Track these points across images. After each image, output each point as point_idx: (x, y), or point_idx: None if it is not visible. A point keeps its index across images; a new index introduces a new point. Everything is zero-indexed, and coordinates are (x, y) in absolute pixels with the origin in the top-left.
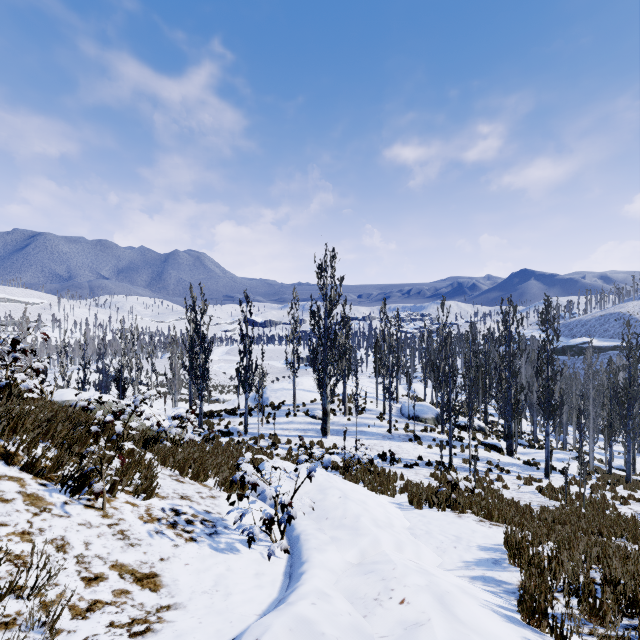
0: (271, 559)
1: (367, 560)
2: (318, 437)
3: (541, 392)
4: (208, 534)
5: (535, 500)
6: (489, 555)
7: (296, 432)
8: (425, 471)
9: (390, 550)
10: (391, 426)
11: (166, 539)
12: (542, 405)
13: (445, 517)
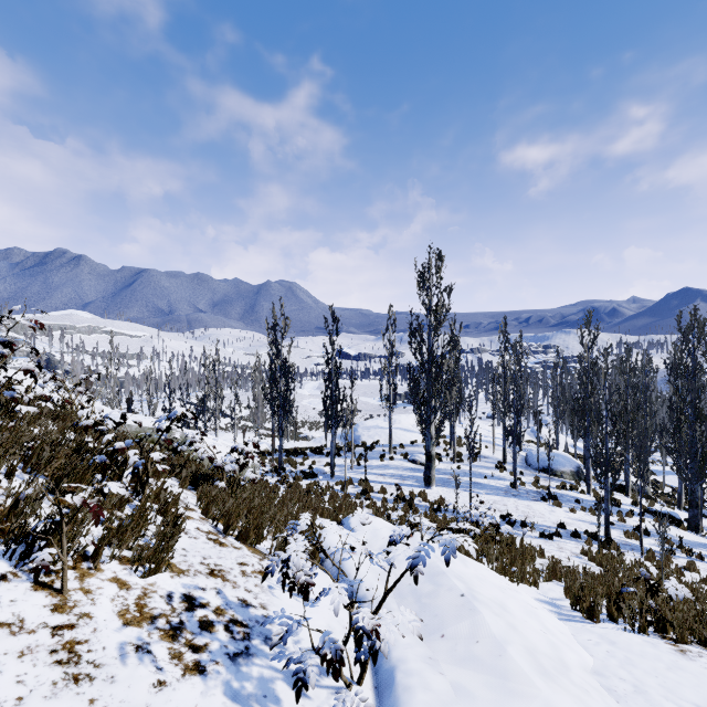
0: None
1: None
2: (420, 487)
3: None
4: (231, 655)
5: None
6: None
7: (392, 479)
8: (572, 545)
9: None
10: (516, 479)
11: (148, 666)
12: None
13: (654, 650)
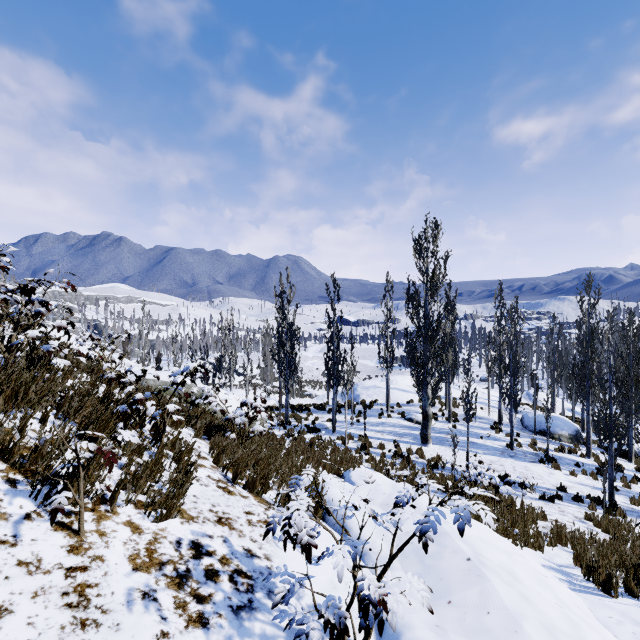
0: None
1: None
2: (416, 444)
3: None
4: (234, 608)
5: None
6: None
7: (390, 436)
8: (574, 509)
9: None
10: (512, 440)
11: (153, 615)
12: None
13: None
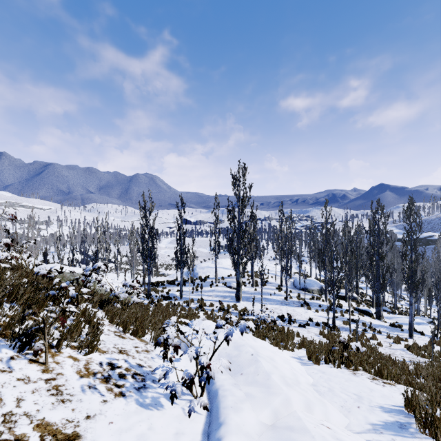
0: (191, 415)
1: (280, 422)
2: (233, 302)
3: (405, 271)
4: (137, 388)
5: (405, 356)
6: (393, 418)
7: (217, 298)
8: (315, 330)
9: (301, 411)
10: (287, 295)
11: (97, 394)
12: (407, 281)
13: (342, 374)
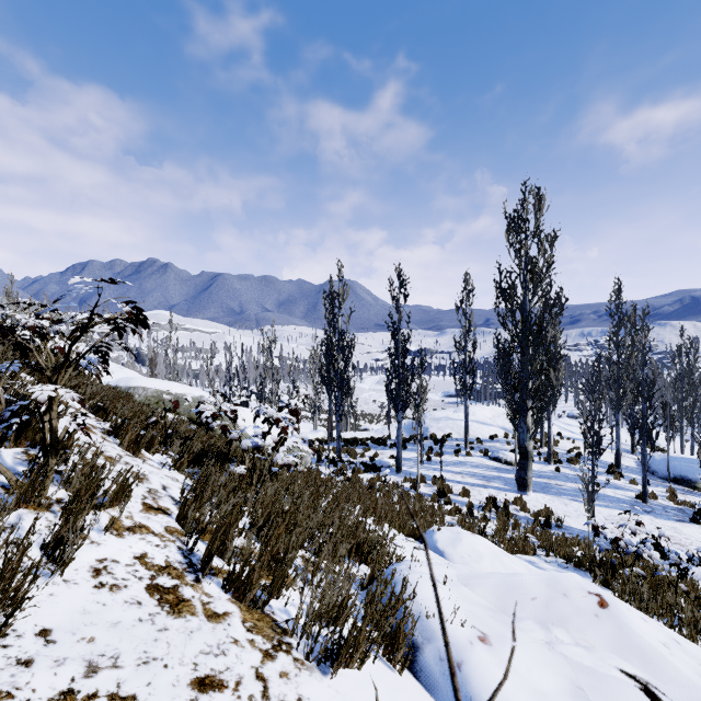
0: None
1: None
2: (511, 491)
3: None
4: None
5: None
6: None
7: (473, 479)
8: None
9: None
10: (646, 490)
11: None
12: None
13: None
